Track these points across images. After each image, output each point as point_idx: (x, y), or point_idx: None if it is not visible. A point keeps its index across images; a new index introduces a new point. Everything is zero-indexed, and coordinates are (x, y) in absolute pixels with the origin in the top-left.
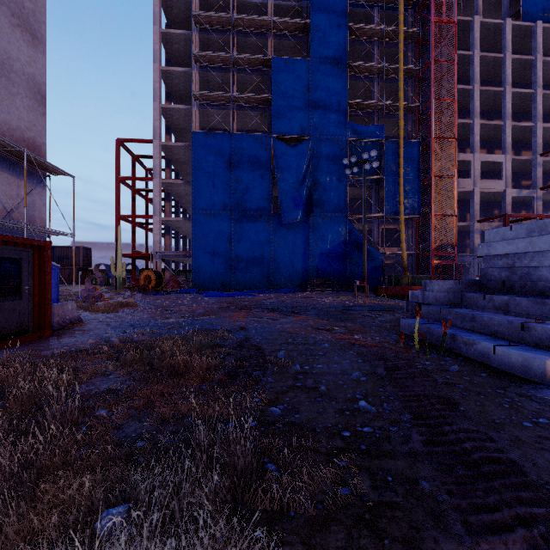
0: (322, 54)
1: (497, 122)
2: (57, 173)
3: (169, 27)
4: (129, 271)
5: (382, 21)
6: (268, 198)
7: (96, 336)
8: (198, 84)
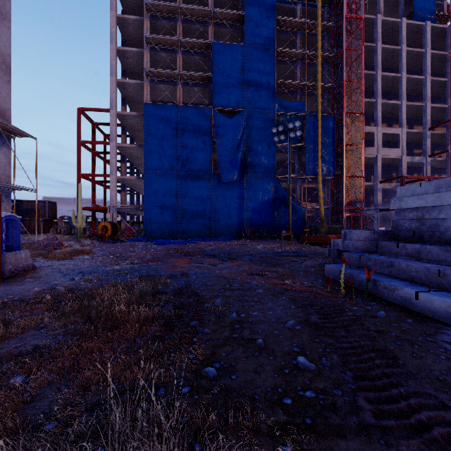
0: (254, 41)
1: (395, 101)
2: (20, 135)
3: (124, 14)
4: (89, 222)
5: (304, 16)
6: (209, 160)
7: (44, 283)
8: (150, 63)
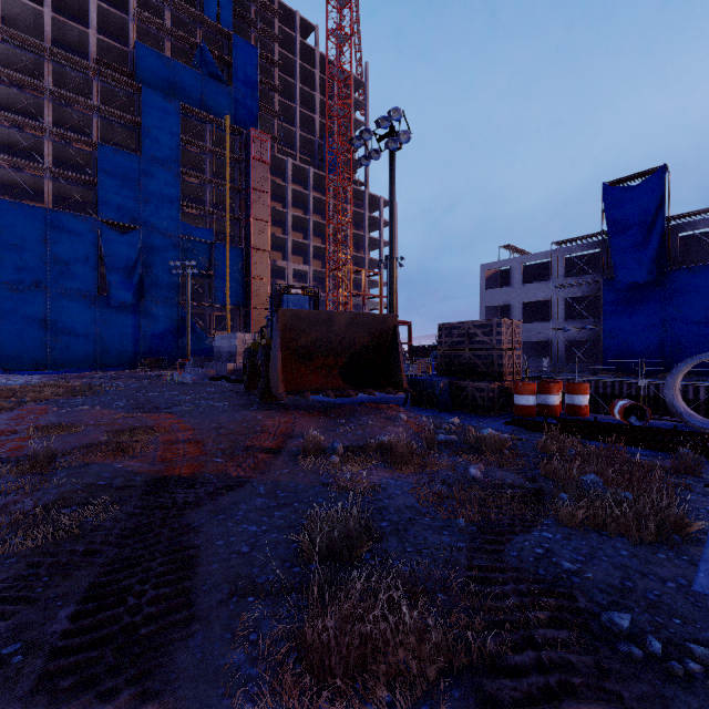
0: (155, 155)
1: (304, 241)
2: None
3: None
4: None
5: (216, 136)
6: (94, 279)
7: None
8: None
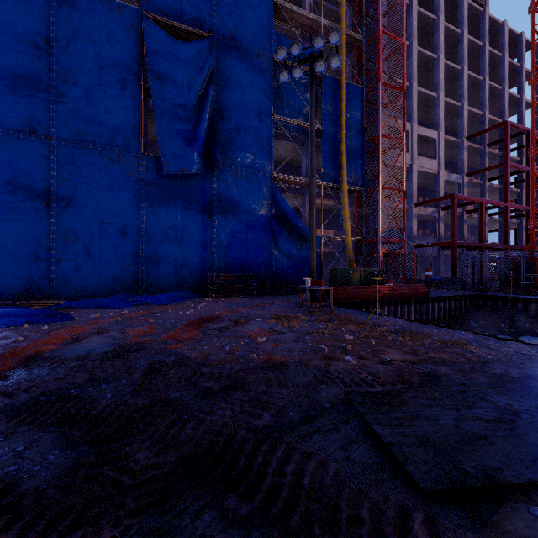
0: None
1: (431, 92)
2: None
3: None
4: None
5: None
6: (134, 124)
7: None
8: None
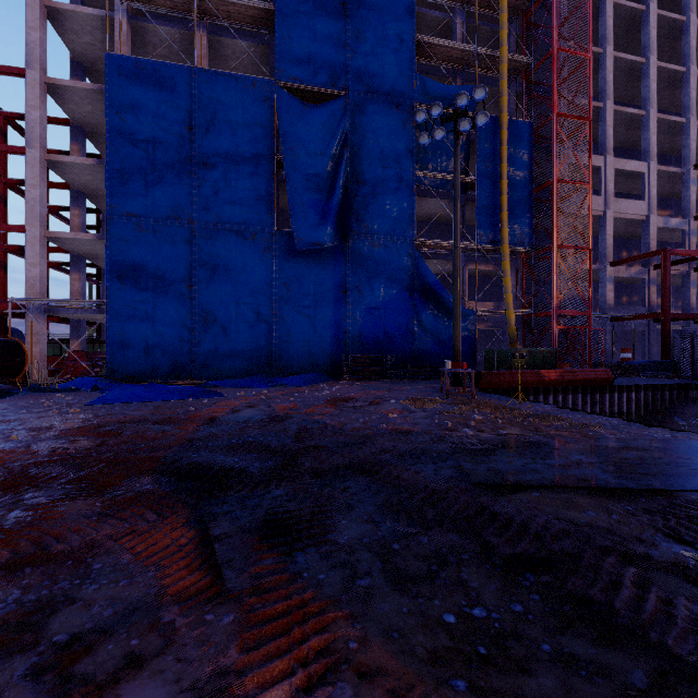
0: None
1: (636, 110)
2: None
3: None
4: None
5: None
6: (268, 200)
7: None
8: None
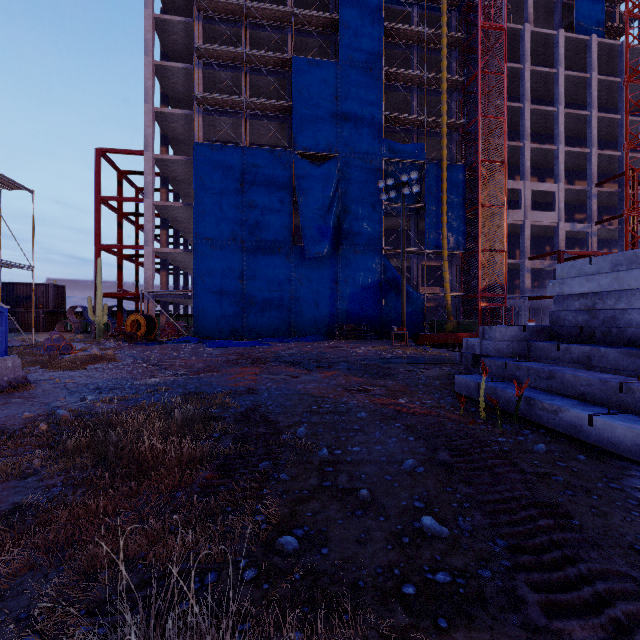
0: (353, 56)
1: (549, 146)
2: (9, 186)
3: (166, 14)
4: (114, 316)
5: (423, 23)
6: (288, 226)
7: (40, 406)
8: (202, 85)
